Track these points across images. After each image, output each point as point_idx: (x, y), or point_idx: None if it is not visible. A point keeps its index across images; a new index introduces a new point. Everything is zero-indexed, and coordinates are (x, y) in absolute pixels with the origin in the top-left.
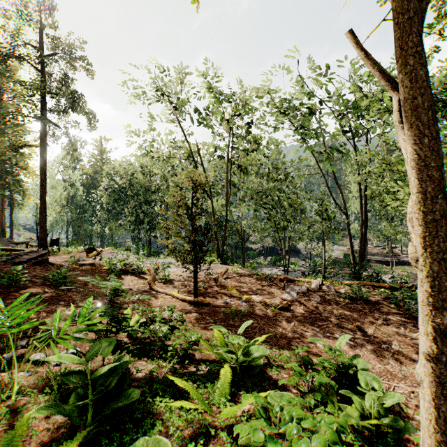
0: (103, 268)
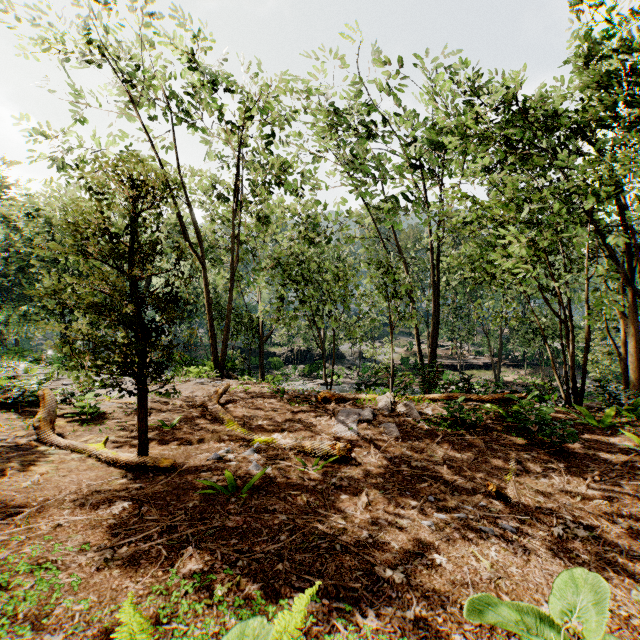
0: None
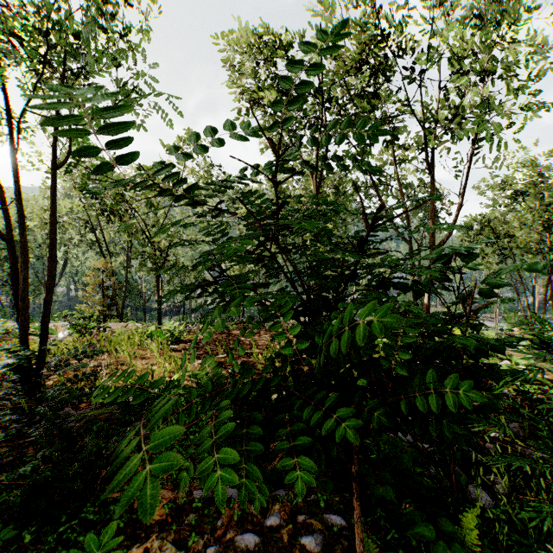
0: None
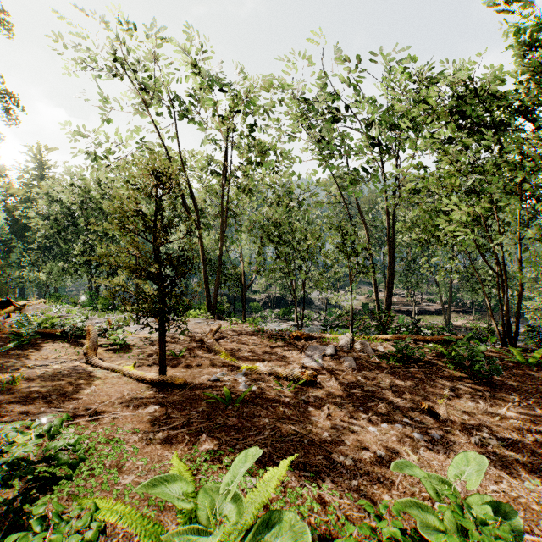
0: (10, 331)
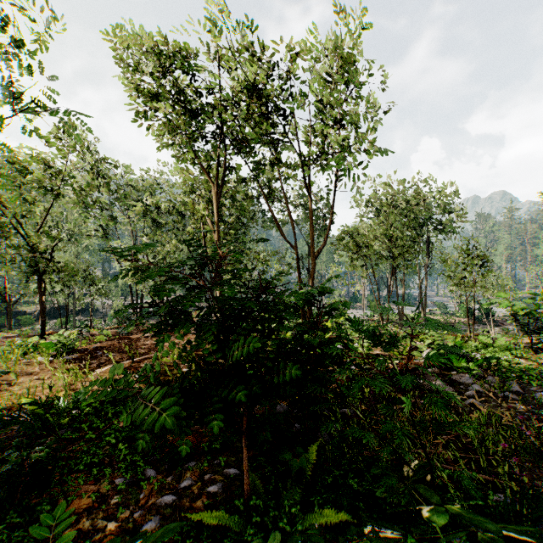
0: None
